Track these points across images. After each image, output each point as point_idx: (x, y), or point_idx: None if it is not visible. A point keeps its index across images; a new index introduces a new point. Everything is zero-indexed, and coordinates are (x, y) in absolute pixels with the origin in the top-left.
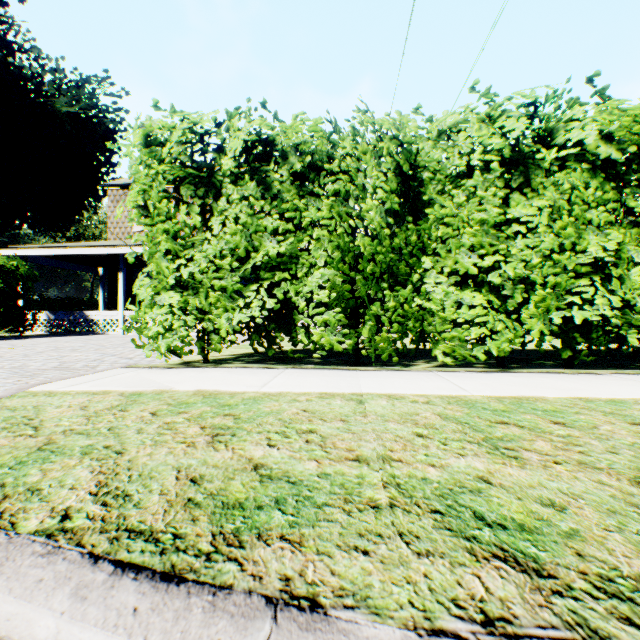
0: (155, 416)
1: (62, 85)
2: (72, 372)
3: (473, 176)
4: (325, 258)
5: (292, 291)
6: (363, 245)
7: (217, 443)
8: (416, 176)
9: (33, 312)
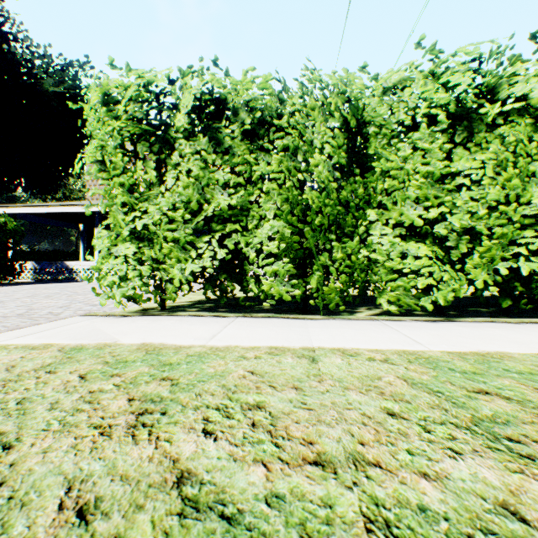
0: (82, 381)
1: (49, 68)
2: (33, 320)
3: (419, 129)
4: (274, 211)
5: (242, 242)
6: (311, 198)
7: (140, 428)
8: (362, 131)
9: (20, 262)
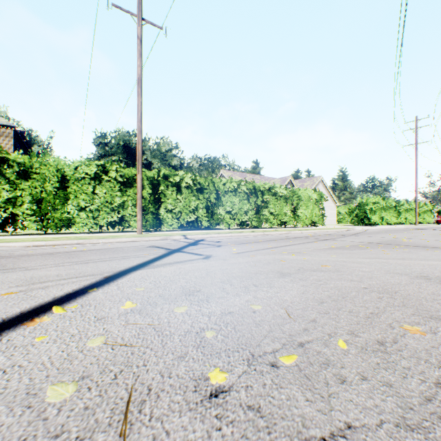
0: None
1: None
2: None
3: (82, 181)
4: (30, 200)
5: (15, 211)
6: (46, 196)
7: None
8: (66, 177)
9: None
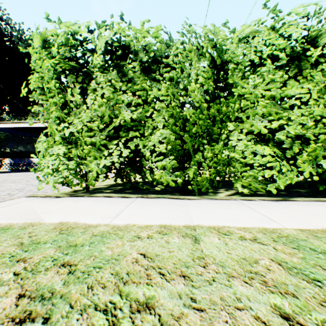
0: None
1: (22, 37)
2: None
3: (266, 65)
4: (163, 123)
5: (141, 145)
6: (189, 114)
7: None
8: (224, 68)
9: (0, 159)
